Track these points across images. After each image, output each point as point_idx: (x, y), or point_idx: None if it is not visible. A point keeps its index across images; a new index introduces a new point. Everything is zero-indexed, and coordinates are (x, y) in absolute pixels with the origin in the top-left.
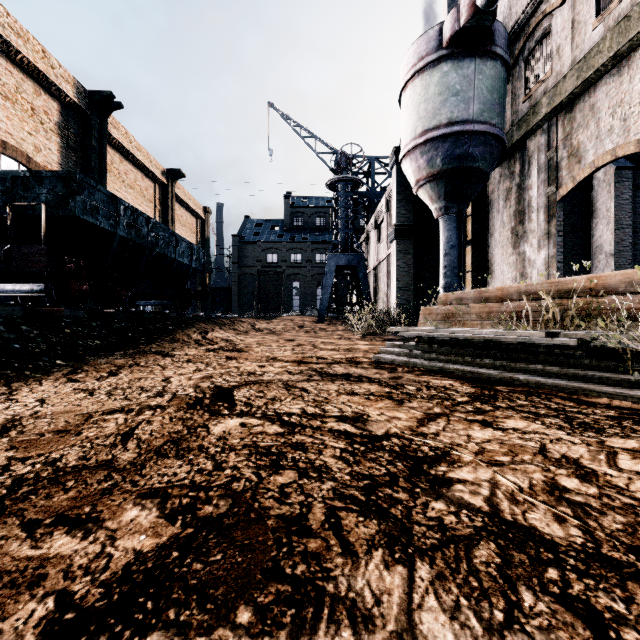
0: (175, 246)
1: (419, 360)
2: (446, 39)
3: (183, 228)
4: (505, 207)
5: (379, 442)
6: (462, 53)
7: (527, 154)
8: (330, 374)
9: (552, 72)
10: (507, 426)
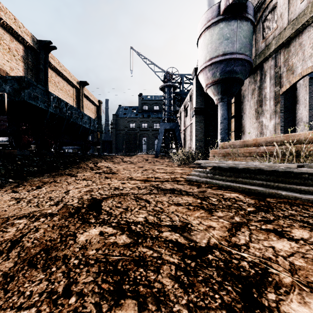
0: (81, 118)
1: (214, 180)
2: (222, 10)
3: (88, 110)
4: (252, 98)
5: (205, 256)
6: (230, 17)
7: (264, 70)
8: (163, 189)
9: (277, 27)
10: (296, 236)
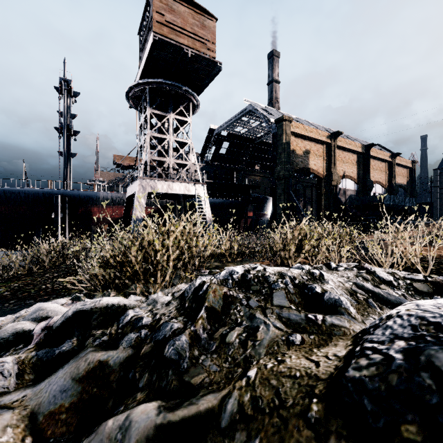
0: (404, 201)
1: None
2: None
3: (399, 177)
4: None
5: None
6: None
7: None
8: None
9: None
10: None
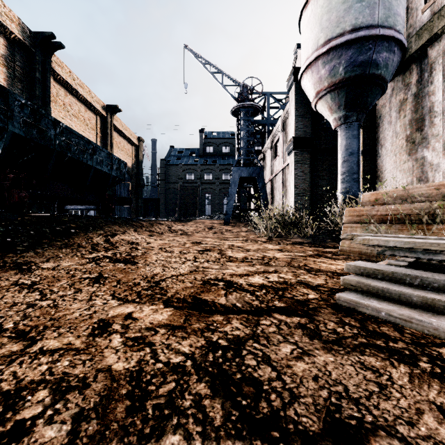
0: (92, 154)
1: None
2: None
3: (121, 152)
4: (398, 118)
5: None
6: None
7: (428, 61)
8: (280, 439)
9: None
10: None
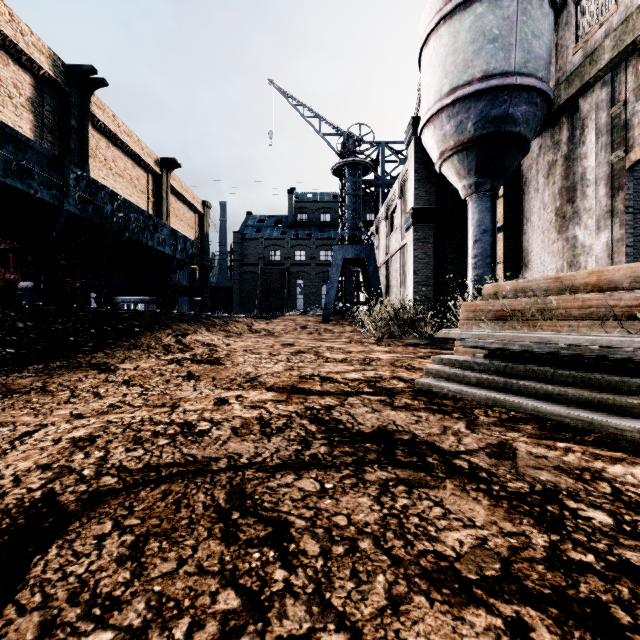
0: (153, 232)
1: (519, 397)
2: None
3: (180, 222)
4: (547, 184)
5: None
6: None
7: (580, 116)
8: (347, 433)
9: (618, 6)
10: None
